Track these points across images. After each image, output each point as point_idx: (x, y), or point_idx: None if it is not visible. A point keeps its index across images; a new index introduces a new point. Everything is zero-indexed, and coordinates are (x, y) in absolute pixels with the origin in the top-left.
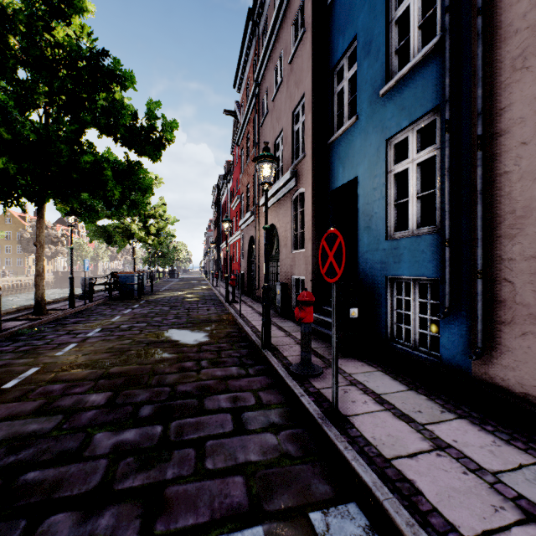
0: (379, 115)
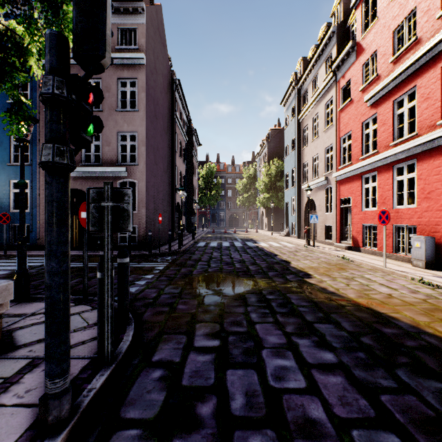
0: (7, 170)
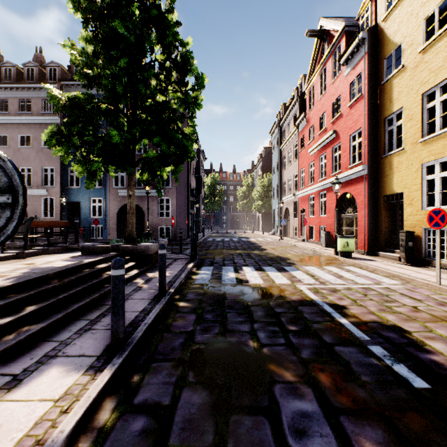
0: (89, 191)
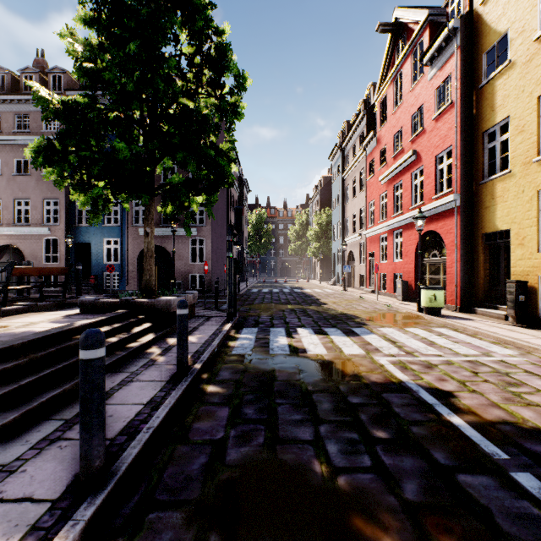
0: (102, 230)
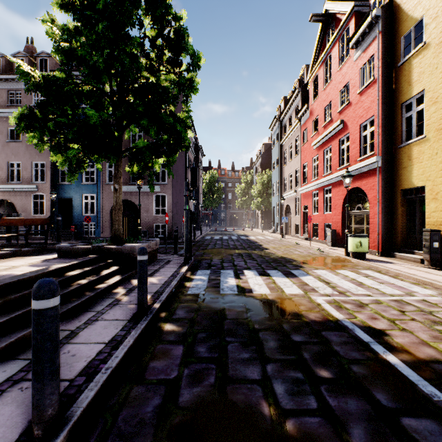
0: (81, 187)
